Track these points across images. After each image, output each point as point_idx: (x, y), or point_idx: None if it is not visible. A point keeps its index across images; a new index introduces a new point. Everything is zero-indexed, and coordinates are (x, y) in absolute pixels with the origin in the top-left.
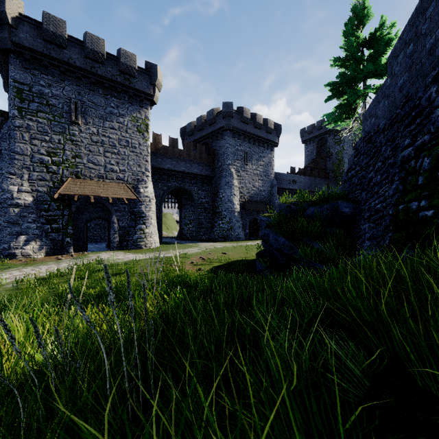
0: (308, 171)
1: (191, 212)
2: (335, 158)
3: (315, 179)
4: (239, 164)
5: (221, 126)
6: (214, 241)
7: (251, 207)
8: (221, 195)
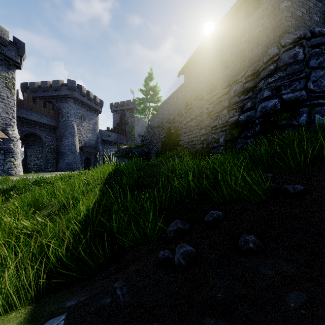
0: (116, 131)
1: (39, 151)
2: (130, 125)
3: (120, 135)
4: (78, 122)
5: (66, 94)
6: (61, 171)
7: (86, 150)
8: (66, 140)
